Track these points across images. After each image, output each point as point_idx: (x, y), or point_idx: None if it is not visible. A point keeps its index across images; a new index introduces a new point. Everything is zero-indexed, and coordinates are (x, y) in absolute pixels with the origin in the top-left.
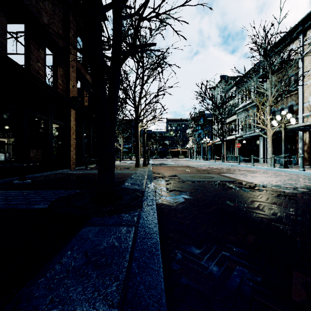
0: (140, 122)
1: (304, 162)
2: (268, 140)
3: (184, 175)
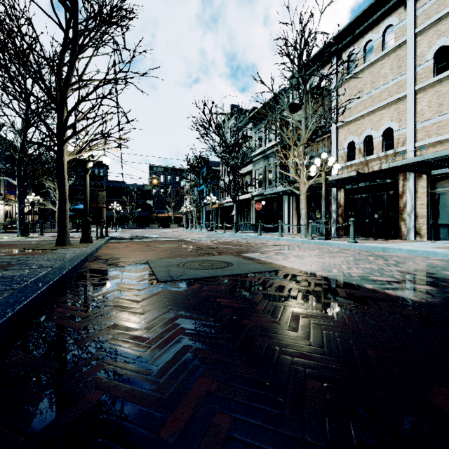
0: (66, 140)
1: (338, 230)
2: (302, 198)
3: (167, 261)
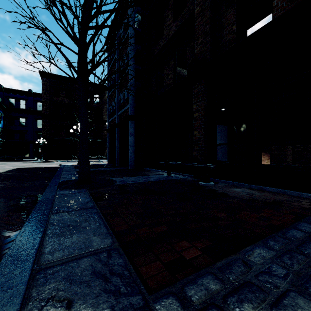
0: None
1: None
2: None
3: None
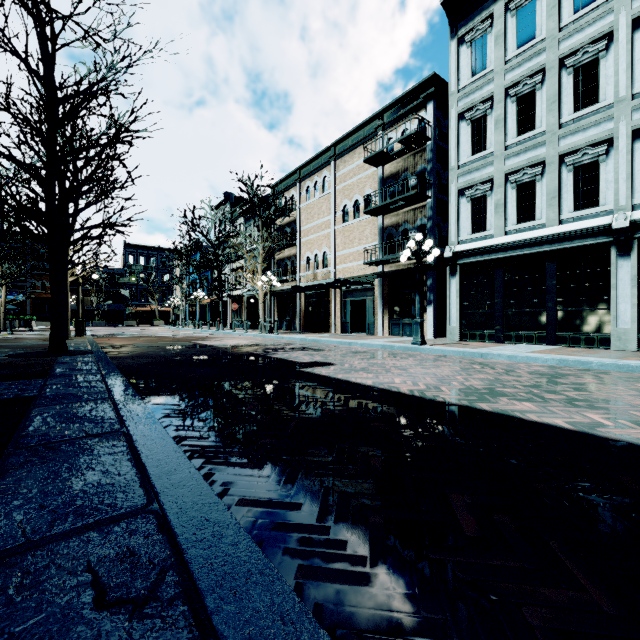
0: (71, 268)
1: (302, 327)
2: (260, 302)
3: (143, 343)
